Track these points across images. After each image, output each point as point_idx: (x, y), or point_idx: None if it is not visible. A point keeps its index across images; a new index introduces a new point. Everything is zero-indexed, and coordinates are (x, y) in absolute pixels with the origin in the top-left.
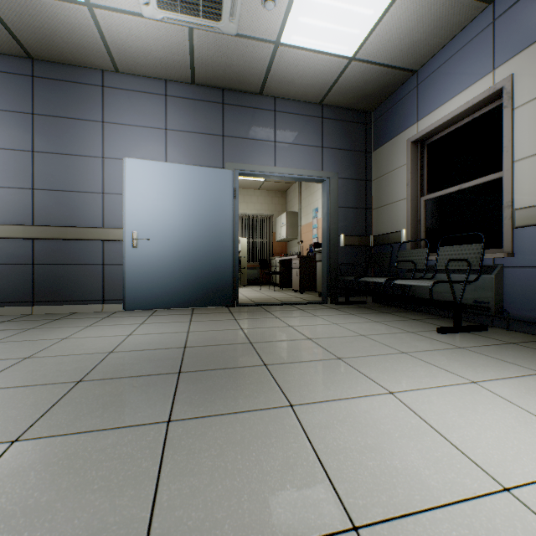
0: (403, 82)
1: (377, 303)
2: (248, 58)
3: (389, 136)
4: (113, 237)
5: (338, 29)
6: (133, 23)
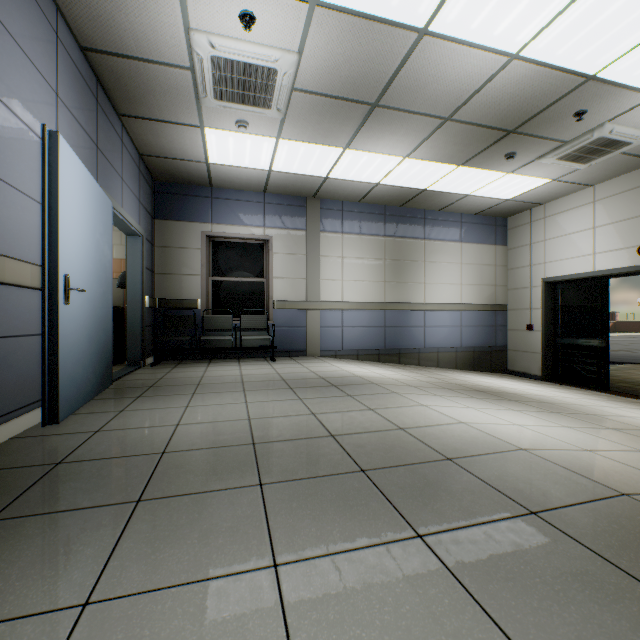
0: (200, 185)
1: (165, 360)
2: (174, 108)
3: (180, 216)
4: (10, 277)
5: (230, 154)
6: (169, 10)
